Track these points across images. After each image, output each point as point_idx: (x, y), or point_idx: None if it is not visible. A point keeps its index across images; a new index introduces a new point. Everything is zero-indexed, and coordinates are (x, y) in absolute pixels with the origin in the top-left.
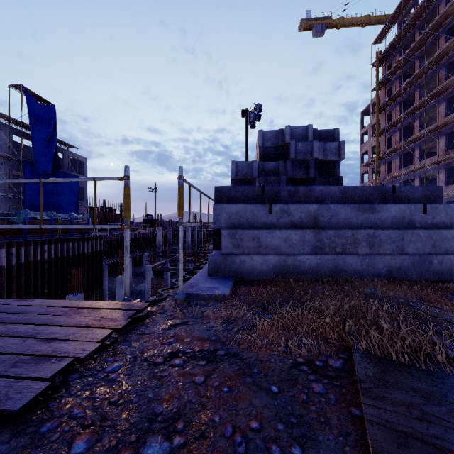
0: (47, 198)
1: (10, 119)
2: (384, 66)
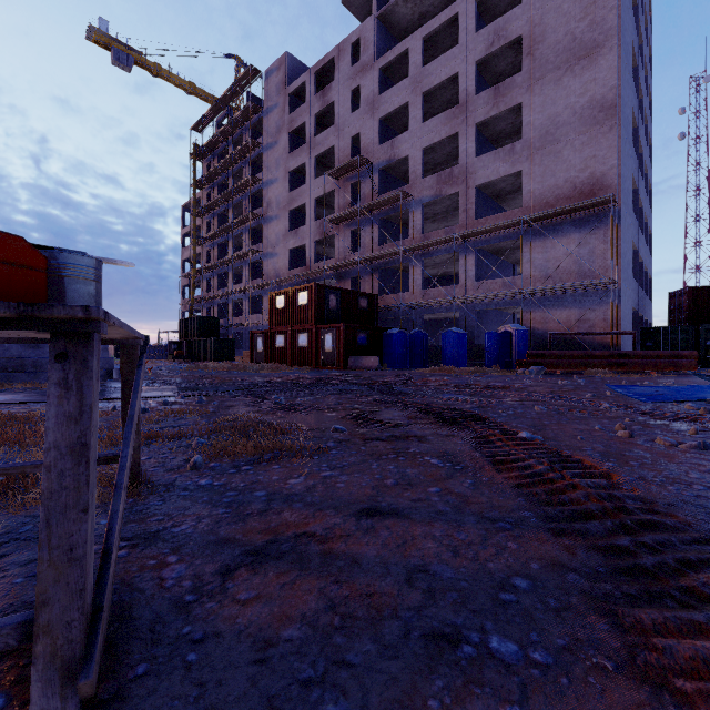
0: None
1: None
2: (204, 163)
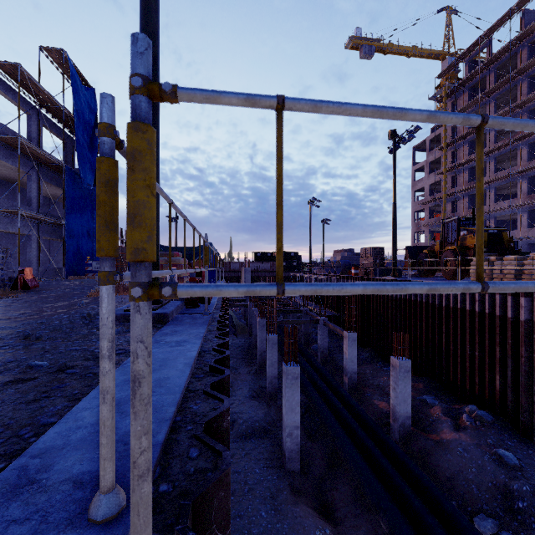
0: (86, 226)
1: (47, 100)
2: (446, 102)
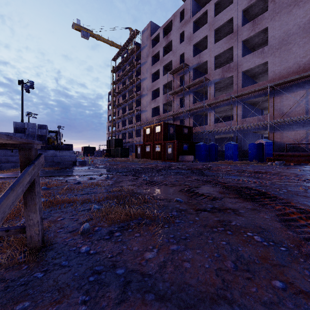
0: None
1: None
2: (117, 74)
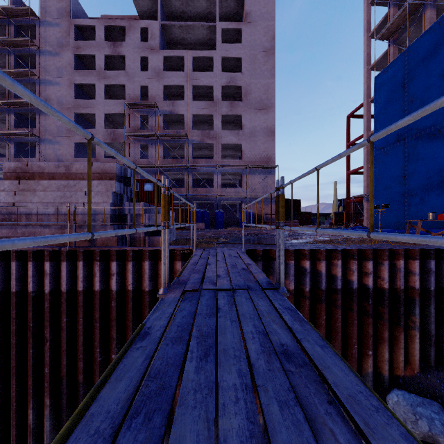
0: None
1: None
2: None
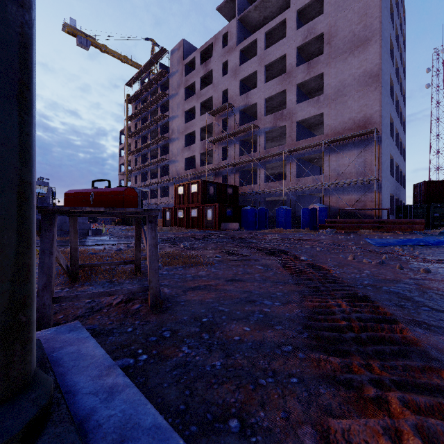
0: None
1: None
2: (133, 105)
